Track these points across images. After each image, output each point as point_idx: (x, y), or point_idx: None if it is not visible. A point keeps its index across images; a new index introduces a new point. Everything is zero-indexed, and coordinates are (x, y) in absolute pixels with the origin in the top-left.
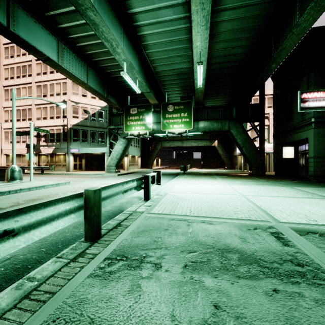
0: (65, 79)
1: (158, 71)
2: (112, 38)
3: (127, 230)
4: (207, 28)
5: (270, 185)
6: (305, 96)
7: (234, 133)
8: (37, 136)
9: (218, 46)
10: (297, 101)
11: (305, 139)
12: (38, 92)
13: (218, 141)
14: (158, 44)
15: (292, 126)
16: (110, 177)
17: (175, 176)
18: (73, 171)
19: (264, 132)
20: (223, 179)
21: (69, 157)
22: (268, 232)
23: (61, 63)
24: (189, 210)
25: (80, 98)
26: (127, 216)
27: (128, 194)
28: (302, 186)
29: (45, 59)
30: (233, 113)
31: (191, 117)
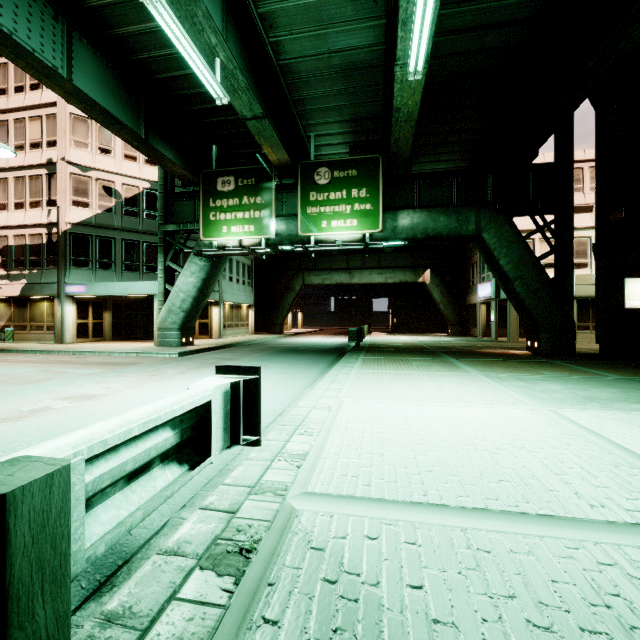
0: (53, 108)
1: (286, 62)
2: None
3: None
4: None
5: None
6: None
7: (493, 243)
8: None
9: None
10: None
11: None
12: None
13: (431, 273)
14: None
15: None
16: (148, 362)
17: (335, 357)
18: (74, 343)
19: (571, 239)
20: (486, 372)
21: (62, 305)
22: None
23: None
24: None
25: (95, 157)
26: None
27: None
28: None
29: None
30: (488, 190)
31: (377, 198)
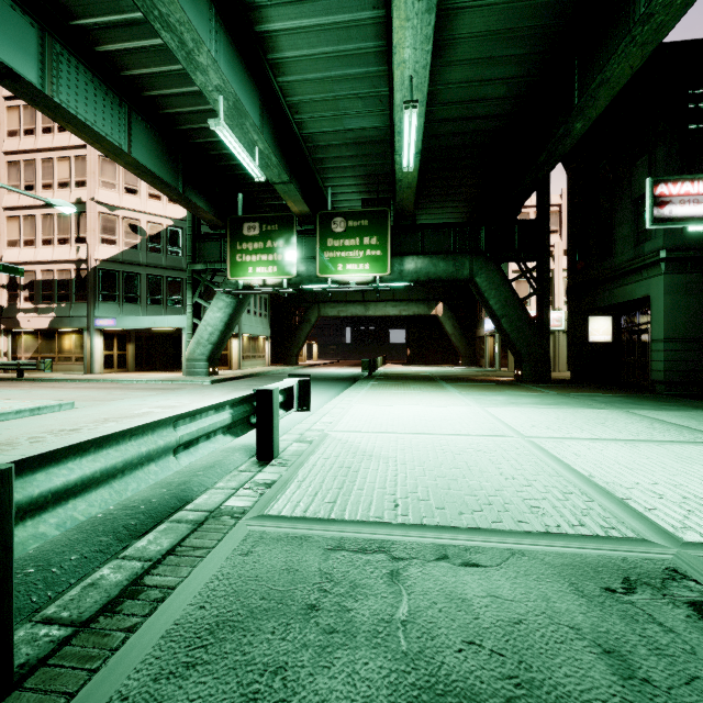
0: (81, 149)
1: (308, 135)
2: (183, 21)
3: (153, 622)
4: (432, 7)
5: (576, 406)
6: (663, 190)
7: (484, 286)
8: (10, 287)
9: (450, 76)
10: (624, 214)
11: (643, 299)
12: (13, 177)
13: (443, 306)
14: (307, 61)
15: (613, 269)
16: (190, 388)
17: (349, 384)
18: (102, 374)
19: (548, 283)
20: (463, 391)
21: (92, 338)
22: (683, 606)
23: (52, 92)
24: (392, 501)
25: (122, 197)
26: (184, 534)
27: (196, 454)
28: (648, 407)
29: (1, 74)
30: (481, 240)
31: (386, 246)
